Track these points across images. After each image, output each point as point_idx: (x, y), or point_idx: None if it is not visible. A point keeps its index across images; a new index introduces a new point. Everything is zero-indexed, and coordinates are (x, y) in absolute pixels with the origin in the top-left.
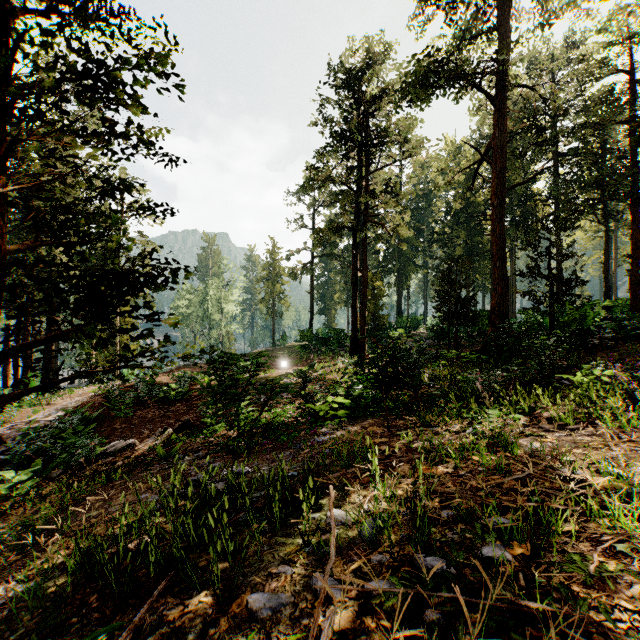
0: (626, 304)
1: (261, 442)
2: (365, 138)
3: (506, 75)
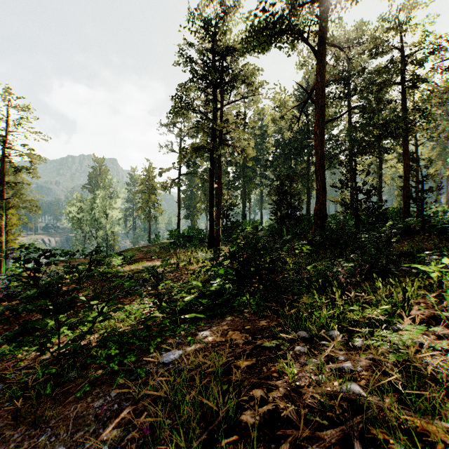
0: (395, 211)
1: (92, 362)
2: (220, 78)
3: (325, 36)
